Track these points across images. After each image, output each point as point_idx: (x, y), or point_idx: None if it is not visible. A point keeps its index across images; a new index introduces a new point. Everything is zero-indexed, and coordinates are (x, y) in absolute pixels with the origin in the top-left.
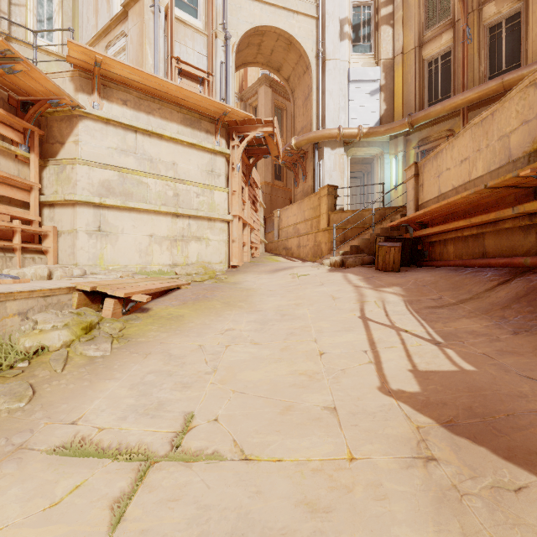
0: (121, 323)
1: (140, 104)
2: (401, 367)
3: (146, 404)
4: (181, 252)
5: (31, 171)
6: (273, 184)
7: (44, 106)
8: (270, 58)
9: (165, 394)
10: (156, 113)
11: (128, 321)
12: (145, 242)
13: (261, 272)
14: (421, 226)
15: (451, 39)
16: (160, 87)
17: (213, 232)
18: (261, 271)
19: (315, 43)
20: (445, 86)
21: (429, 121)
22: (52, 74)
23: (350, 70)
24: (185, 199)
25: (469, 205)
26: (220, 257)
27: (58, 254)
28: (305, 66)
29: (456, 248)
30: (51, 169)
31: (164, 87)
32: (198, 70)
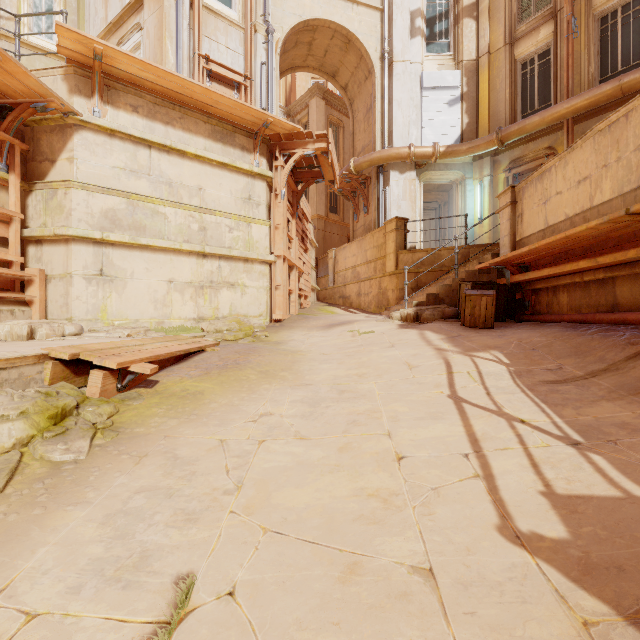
0: (111, 406)
1: (156, 111)
2: (527, 487)
3: (121, 556)
4: (209, 303)
5: (10, 197)
6: (328, 217)
7: (27, 112)
8: (323, 61)
9: (155, 536)
10: (176, 124)
11: (125, 402)
12: (162, 289)
13: (312, 327)
14: (521, 269)
15: (552, 34)
16: (181, 89)
17: (251, 276)
18: (312, 326)
19: (380, 41)
20: (544, 93)
21: (522, 137)
22: (39, 71)
23: (423, 74)
24: (214, 234)
25: (593, 240)
26: (259, 308)
27: (47, 306)
28: (367, 70)
29: (571, 298)
30: (38, 195)
31: (187, 89)
32: (232, 72)
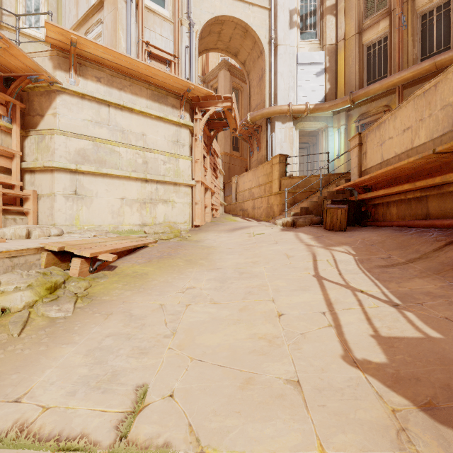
0: (86, 282)
1: (113, 81)
2: (362, 332)
3: (99, 374)
4: (150, 214)
5: (13, 140)
6: (232, 154)
7: (25, 82)
8: (229, 44)
9: (121, 362)
10: (127, 89)
11: (95, 279)
12: (117, 204)
13: (221, 231)
14: (365, 190)
15: (388, 26)
16: (130, 66)
17: (178, 195)
18: (221, 230)
19: (268, 31)
20: (382, 68)
21: (368, 98)
22: (33, 53)
23: (298, 54)
24: (153, 166)
25: (413, 170)
26: (184, 217)
27: (38, 215)
28: (259, 51)
29: (398, 210)
30: (32, 139)
31: (134, 66)
32: (165, 53)
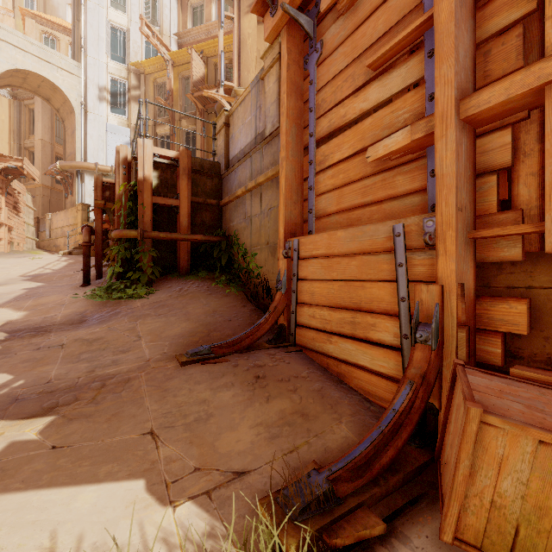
0: None
1: None
2: (33, 274)
3: None
4: None
5: None
6: (54, 187)
7: None
8: (38, 89)
9: None
10: None
11: None
12: None
13: (11, 257)
14: None
15: (170, 130)
16: None
17: None
18: (11, 257)
19: (79, 95)
20: None
21: None
22: None
23: (107, 124)
24: None
25: None
26: None
27: None
28: (71, 109)
29: None
30: None
31: None
32: None
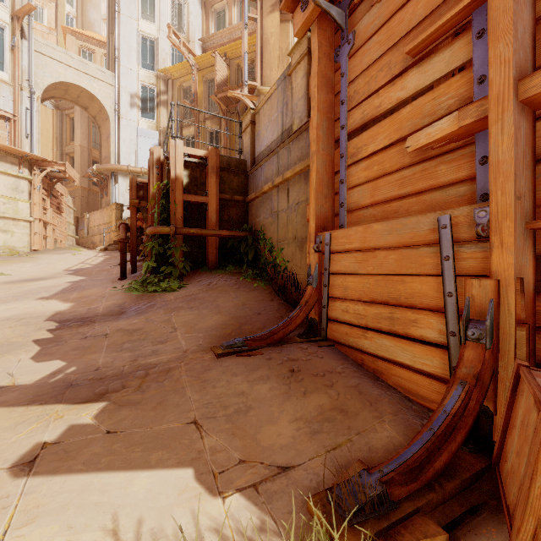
0: None
1: None
2: (75, 268)
3: None
4: None
5: None
6: (91, 189)
7: None
8: (78, 99)
9: None
10: None
11: None
12: None
13: (55, 253)
14: None
15: (195, 131)
16: None
17: (18, 227)
18: (56, 253)
19: (113, 103)
20: None
21: None
22: None
23: (138, 128)
24: None
25: None
26: (23, 243)
27: None
28: (106, 116)
29: None
30: None
31: None
32: (5, 111)
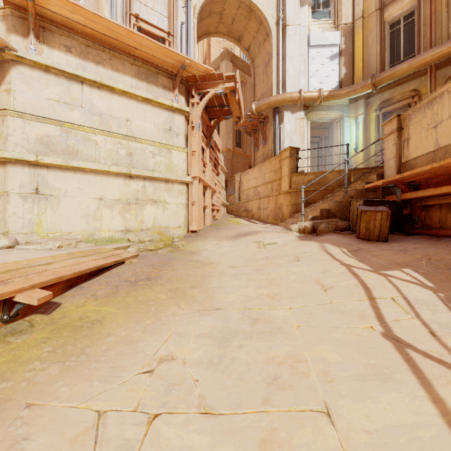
0: None
1: (87, 52)
2: None
3: None
4: (135, 217)
5: None
6: (234, 150)
7: None
8: (231, 27)
9: None
10: (106, 64)
11: (6, 338)
12: (93, 205)
13: (222, 237)
14: (409, 187)
15: None
16: (108, 32)
17: (171, 194)
18: (222, 236)
19: (276, 10)
20: (409, 47)
21: (390, 83)
22: None
23: (310, 35)
24: (139, 158)
25: None
26: (178, 221)
27: None
28: (266, 33)
29: None
30: None
31: (113, 32)
32: (158, 29)
